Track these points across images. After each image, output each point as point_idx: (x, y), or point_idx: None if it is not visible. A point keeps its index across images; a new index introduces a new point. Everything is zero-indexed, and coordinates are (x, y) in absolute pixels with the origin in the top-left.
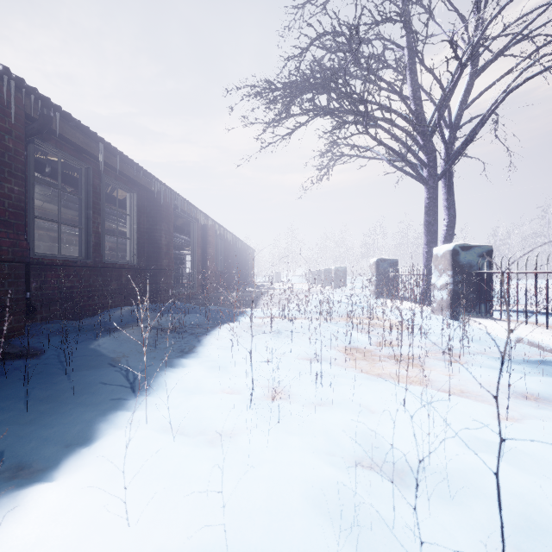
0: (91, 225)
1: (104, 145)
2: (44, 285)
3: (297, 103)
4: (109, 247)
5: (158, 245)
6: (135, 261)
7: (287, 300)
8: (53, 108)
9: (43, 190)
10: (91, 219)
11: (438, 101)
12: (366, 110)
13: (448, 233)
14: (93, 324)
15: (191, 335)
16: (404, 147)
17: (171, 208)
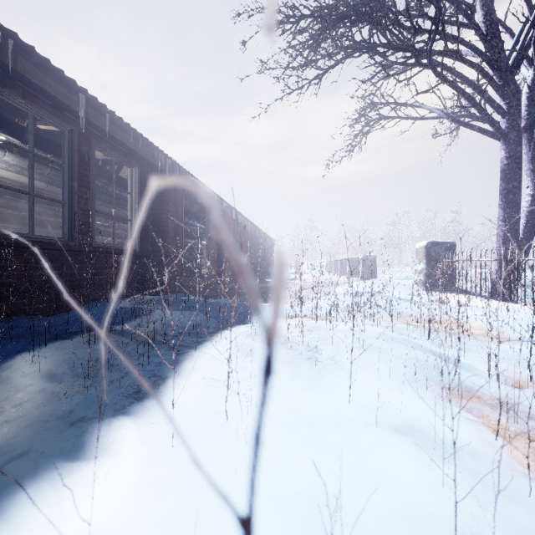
0: (76, 200)
1: (87, 97)
2: (5, 271)
3: (330, 37)
4: (124, 236)
5: (163, 228)
6: (137, 246)
7: (320, 294)
8: (1, 31)
9: (40, 168)
10: (76, 193)
11: (522, 26)
12: (437, 17)
13: (534, 204)
14: (56, 325)
15: (170, 354)
16: (473, 89)
17: (179, 187)
